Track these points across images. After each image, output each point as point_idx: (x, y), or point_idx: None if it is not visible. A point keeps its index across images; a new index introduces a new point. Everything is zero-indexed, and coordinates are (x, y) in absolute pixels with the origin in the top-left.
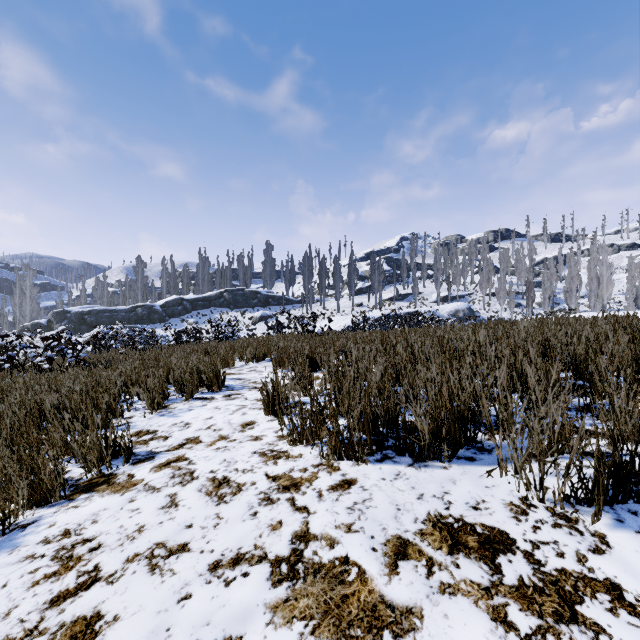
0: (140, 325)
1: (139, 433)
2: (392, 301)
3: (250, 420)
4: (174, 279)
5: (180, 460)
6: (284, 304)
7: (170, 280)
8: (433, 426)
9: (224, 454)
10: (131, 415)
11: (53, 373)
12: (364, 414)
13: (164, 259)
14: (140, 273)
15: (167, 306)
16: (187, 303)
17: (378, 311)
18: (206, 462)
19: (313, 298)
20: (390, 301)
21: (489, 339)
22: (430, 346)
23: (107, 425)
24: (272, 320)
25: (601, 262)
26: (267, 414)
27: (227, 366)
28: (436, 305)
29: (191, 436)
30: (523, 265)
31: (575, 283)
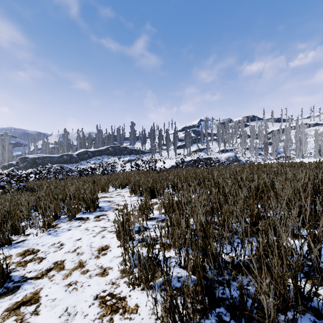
0: (65, 164)
1: (25, 252)
2: (196, 152)
3: (105, 244)
4: (83, 140)
5: (31, 301)
6: (140, 153)
7: (81, 141)
8: (278, 303)
9: (69, 297)
10: (30, 232)
11: (0, 196)
12: (196, 265)
13: (78, 130)
14: (65, 137)
15: (79, 154)
16: (90, 153)
17: (189, 157)
18: (49, 312)
19: (155, 150)
20: (195, 152)
21: (270, 181)
22: (234, 187)
23: (8, 243)
24: (134, 162)
25: (301, 132)
26: (118, 239)
27: (104, 191)
28: (218, 154)
29: (59, 259)
30: (262, 134)
31: (289, 143)
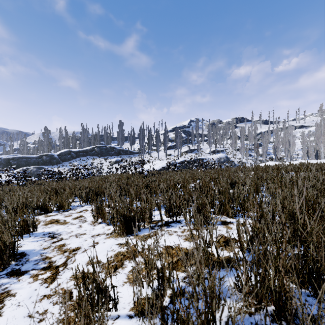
0: (45, 166)
1: None
2: (186, 153)
3: None
4: (67, 140)
5: None
6: (129, 154)
7: (64, 140)
8: None
9: None
10: None
11: None
12: None
13: (60, 128)
14: (46, 136)
15: (61, 155)
16: (73, 153)
17: (180, 158)
18: None
19: (144, 151)
20: (185, 153)
21: None
22: None
23: None
24: (122, 163)
25: (289, 134)
26: None
27: (62, 208)
28: (209, 155)
29: None
30: (252, 135)
31: (280, 144)
